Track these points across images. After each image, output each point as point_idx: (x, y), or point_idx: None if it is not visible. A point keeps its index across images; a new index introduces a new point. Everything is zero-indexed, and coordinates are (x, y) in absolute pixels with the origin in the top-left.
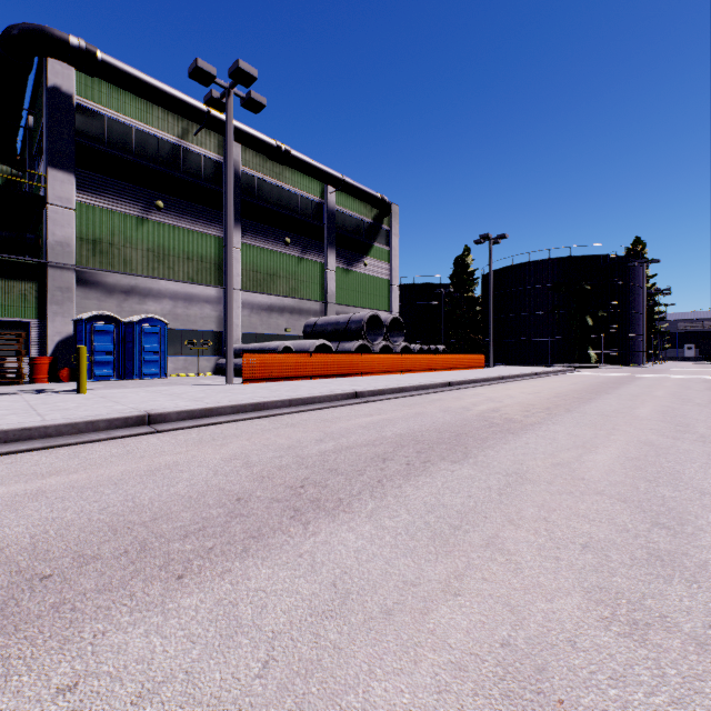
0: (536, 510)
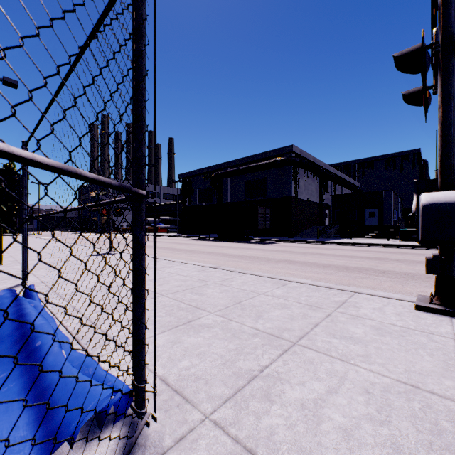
0: (171, 245)
